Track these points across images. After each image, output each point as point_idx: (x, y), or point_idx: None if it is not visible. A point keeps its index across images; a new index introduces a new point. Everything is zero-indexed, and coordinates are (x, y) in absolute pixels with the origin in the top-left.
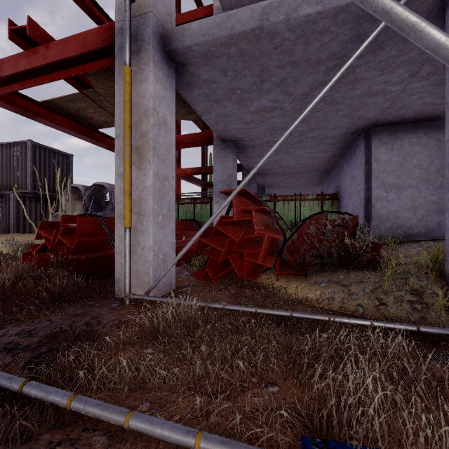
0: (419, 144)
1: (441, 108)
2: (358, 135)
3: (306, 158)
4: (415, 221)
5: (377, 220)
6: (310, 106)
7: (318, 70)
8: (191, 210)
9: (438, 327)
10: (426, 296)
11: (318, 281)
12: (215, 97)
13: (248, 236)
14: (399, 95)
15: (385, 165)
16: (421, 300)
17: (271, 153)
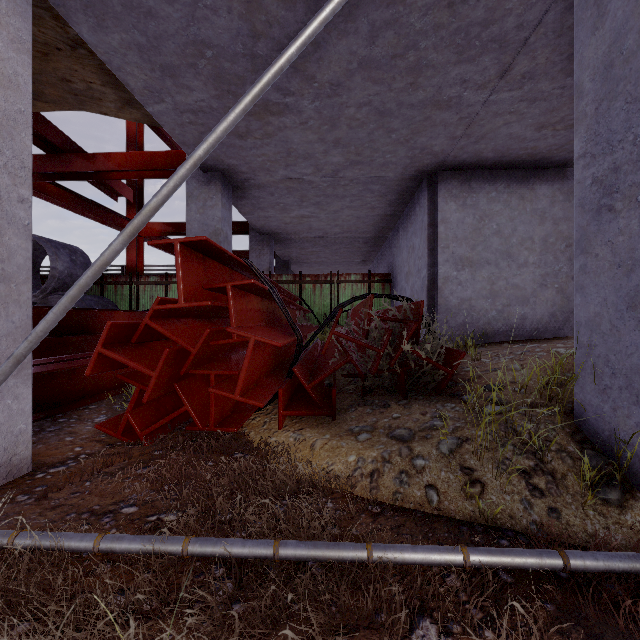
0: (499, 201)
1: (529, 147)
2: (418, 182)
3: (346, 217)
4: (494, 313)
5: (445, 312)
6: (324, 11)
7: (357, 28)
8: (161, 294)
9: (604, 554)
10: (549, 457)
11: (354, 429)
12: (163, 58)
13: (220, 341)
14: (479, 112)
15: (456, 230)
16: (543, 467)
17: (230, 127)
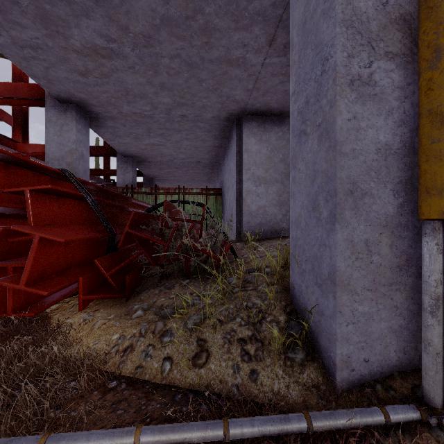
0: (284, 138)
1: None
2: (231, 122)
3: (186, 147)
4: (281, 216)
5: (247, 215)
6: None
7: None
8: None
9: (261, 420)
10: (264, 326)
11: (134, 308)
12: None
13: (18, 238)
14: (261, 71)
15: (255, 157)
16: (258, 335)
17: None
